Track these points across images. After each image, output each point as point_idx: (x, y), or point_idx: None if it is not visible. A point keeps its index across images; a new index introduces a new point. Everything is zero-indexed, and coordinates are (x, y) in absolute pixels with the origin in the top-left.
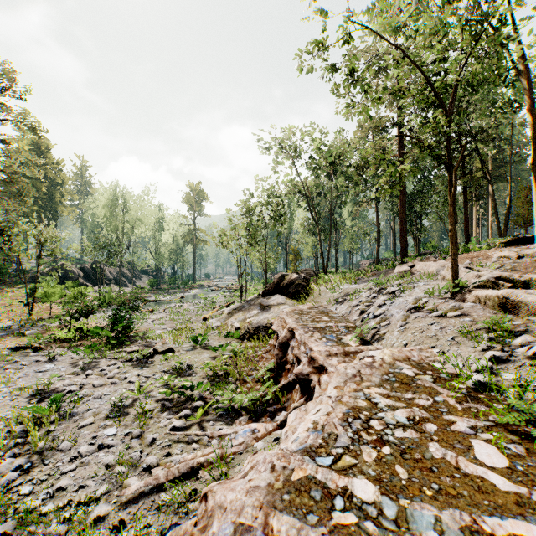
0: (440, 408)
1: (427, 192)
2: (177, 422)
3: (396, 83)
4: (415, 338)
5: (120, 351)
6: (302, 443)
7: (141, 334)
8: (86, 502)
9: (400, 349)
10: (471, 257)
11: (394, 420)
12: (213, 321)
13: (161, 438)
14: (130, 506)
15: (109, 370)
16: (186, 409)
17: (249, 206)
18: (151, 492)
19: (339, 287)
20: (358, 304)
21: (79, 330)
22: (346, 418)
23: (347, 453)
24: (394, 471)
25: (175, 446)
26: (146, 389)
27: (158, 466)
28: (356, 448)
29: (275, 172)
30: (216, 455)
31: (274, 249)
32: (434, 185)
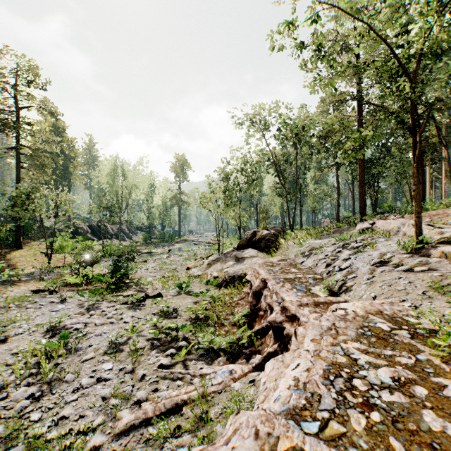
0: (425, 368)
1: (384, 157)
2: (163, 360)
3: (355, 61)
4: (384, 291)
5: (118, 295)
6: (285, 403)
7: (136, 281)
8: (84, 431)
9: (371, 302)
10: (429, 215)
11: (378, 380)
12: (195, 270)
13: (150, 374)
14: (121, 437)
15: (108, 311)
16: (172, 348)
17: (226, 172)
18: (140, 425)
19: (305, 242)
20: (324, 258)
21: (86, 276)
22: (327, 375)
23: (333, 418)
24: (389, 444)
25: (162, 382)
26: (139, 328)
27: (147, 400)
28: (342, 412)
29: (247, 143)
30: (198, 393)
31: (247, 209)
32: (390, 151)
